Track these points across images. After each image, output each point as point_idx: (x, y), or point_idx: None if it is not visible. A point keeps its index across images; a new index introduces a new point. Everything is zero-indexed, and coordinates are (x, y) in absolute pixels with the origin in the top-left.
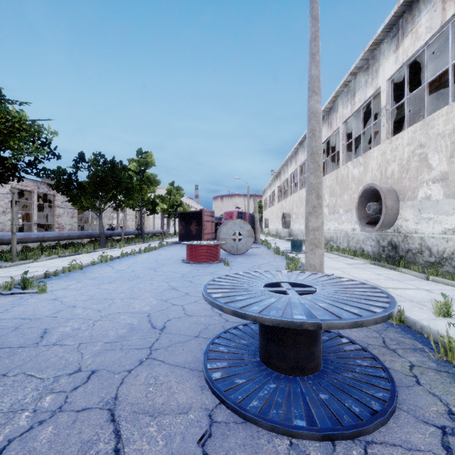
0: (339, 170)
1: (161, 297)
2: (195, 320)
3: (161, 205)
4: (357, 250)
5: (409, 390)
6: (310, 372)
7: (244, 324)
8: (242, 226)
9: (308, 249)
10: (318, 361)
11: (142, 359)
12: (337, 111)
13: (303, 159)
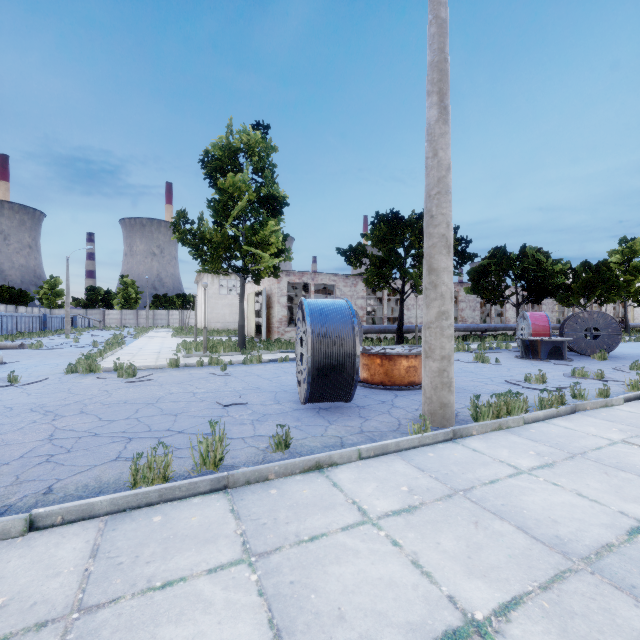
0: None
1: None
2: None
3: None
4: None
5: None
6: None
7: None
8: None
9: None
10: None
11: None
12: None
13: None
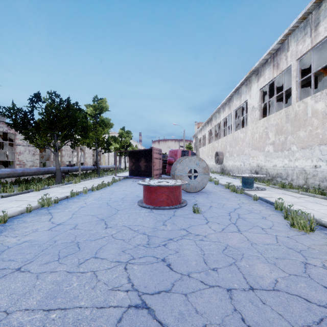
0: (291, 107)
1: None
2: None
3: (114, 144)
4: (322, 189)
5: None
6: None
7: None
8: (197, 163)
9: None
10: None
11: None
12: (287, 50)
13: (239, 104)
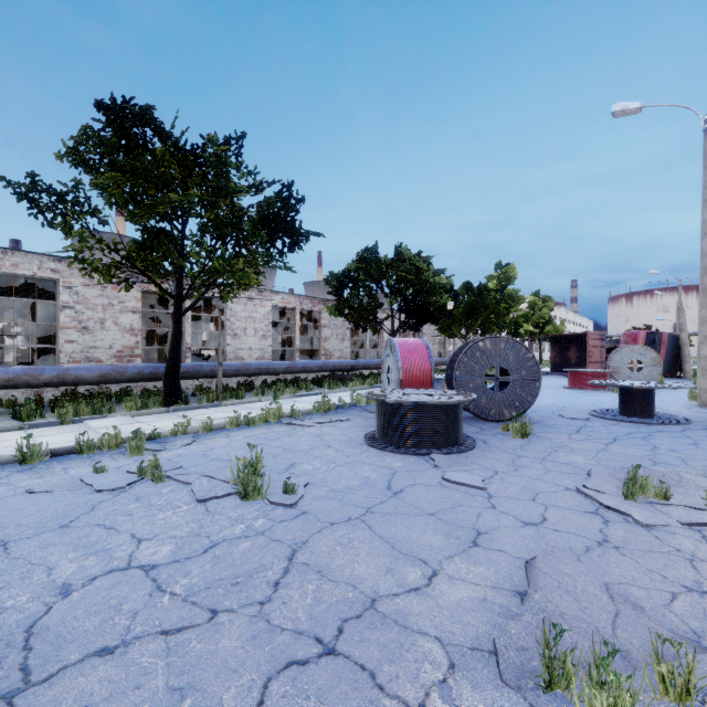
0: None
1: (556, 400)
2: (582, 407)
3: (525, 326)
4: None
5: (694, 426)
6: (642, 417)
7: (615, 409)
8: (642, 353)
9: (699, 374)
10: (648, 414)
11: (558, 410)
12: None
13: None
